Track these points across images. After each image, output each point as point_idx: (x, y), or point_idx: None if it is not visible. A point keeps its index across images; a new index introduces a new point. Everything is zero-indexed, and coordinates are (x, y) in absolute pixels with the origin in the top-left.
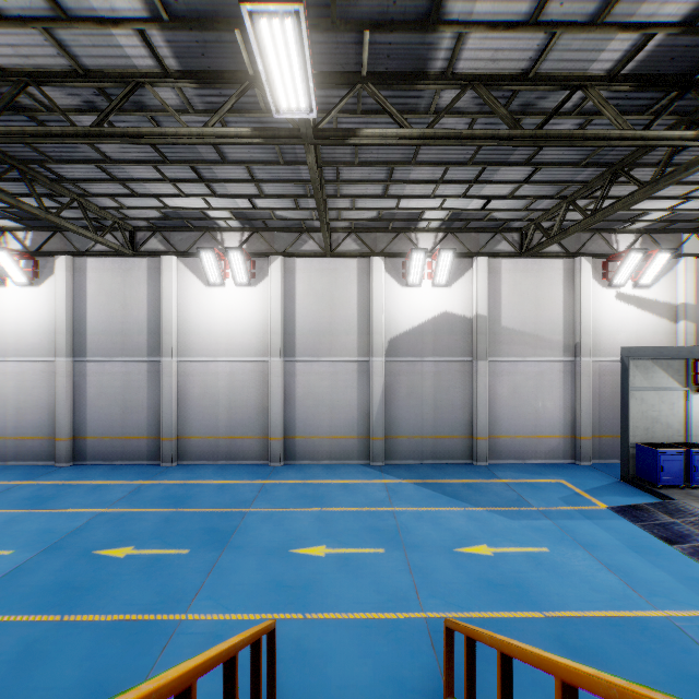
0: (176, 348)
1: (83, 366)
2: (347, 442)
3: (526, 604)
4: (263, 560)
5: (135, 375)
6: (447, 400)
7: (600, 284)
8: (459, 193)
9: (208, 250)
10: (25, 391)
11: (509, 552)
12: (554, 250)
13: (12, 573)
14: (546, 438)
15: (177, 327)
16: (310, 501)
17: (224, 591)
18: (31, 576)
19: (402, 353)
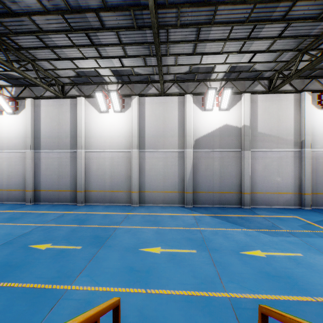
0: (84, 145)
1: (39, 154)
2: (172, 195)
3: (299, 290)
4: (123, 254)
5: (64, 159)
6: (227, 172)
7: (315, 107)
8: (237, 50)
9: (99, 92)
10: (11, 167)
11: (276, 255)
12: (288, 89)
13: None
14: (284, 194)
15: (85, 134)
16: (152, 223)
17: (97, 272)
18: None
19: (202, 147)
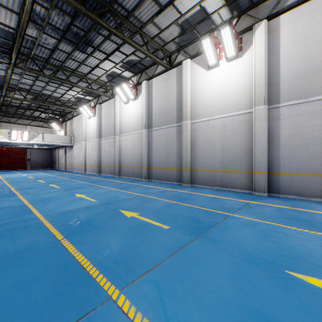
0: (190, 115)
1: (151, 133)
2: None
3: None
4: (241, 267)
5: (171, 134)
6: None
7: None
8: None
9: (206, 36)
10: (134, 147)
11: None
12: None
13: (82, 208)
14: None
15: (190, 102)
16: (306, 224)
17: (177, 285)
18: (86, 211)
19: None
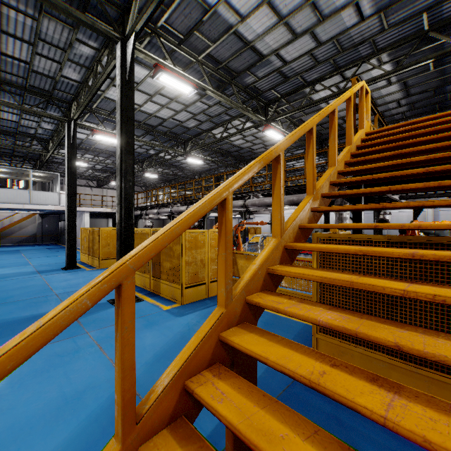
0: None
1: None
2: None
3: None
4: None
5: (371, 217)
6: None
7: None
8: None
9: None
10: None
11: None
12: None
13: None
14: None
15: None
16: None
17: None
18: None
19: None
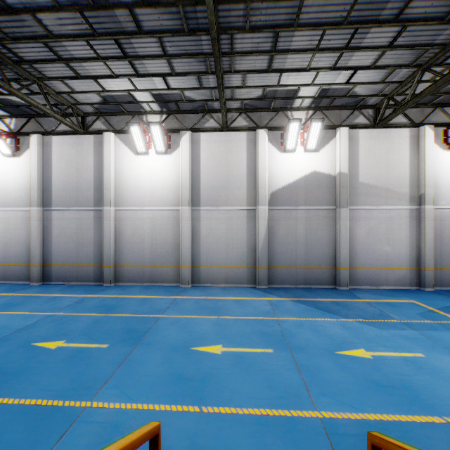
0: (114, 200)
1: (49, 213)
2: (239, 271)
3: (421, 407)
4: (168, 355)
5: (85, 220)
6: (315, 239)
7: (440, 147)
8: (330, 65)
9: (135, 124)
10: (10, 231)
11: (387, 356)
12: (401, 122)
13: None
14: (395, 269)
15: (114, 185)
16: (210, 311)
17: (130, 381)
18: None
19: (281, 203)
